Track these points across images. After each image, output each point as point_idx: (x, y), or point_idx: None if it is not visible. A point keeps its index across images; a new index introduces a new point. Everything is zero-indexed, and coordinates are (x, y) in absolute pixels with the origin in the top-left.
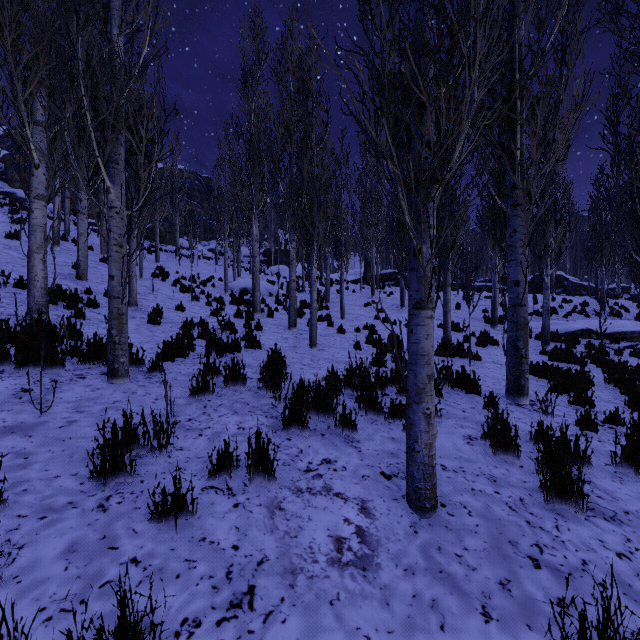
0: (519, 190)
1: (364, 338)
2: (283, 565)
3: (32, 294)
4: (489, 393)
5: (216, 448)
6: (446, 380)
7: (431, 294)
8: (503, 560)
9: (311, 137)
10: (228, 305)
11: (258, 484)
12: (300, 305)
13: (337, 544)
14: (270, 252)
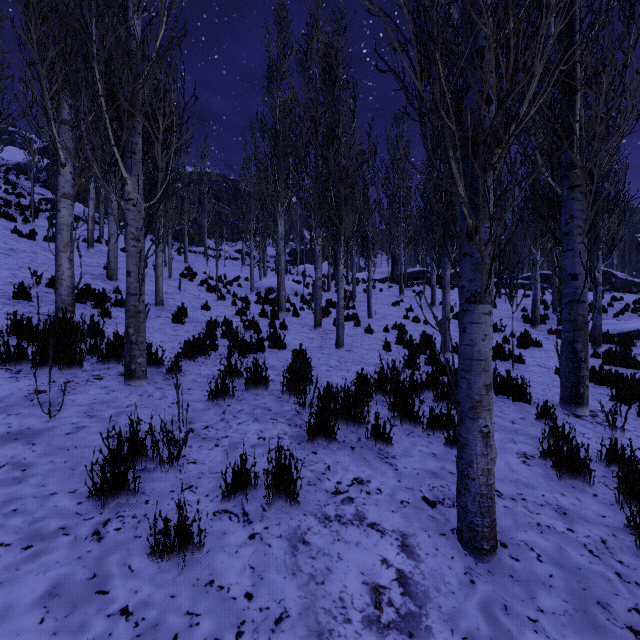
0: (577, 169)
1: (393, 338)
2: (307, 625)
3: (59, 293)
4: (543, 402)
5: (233, 462)
6: None
7: (489, 285)
8: (594, 630)
9: (338, 126)
10: (253, 304)
11: (279, 508)
12: (326, 304)
13: (374, 595)
14: (296, 252)
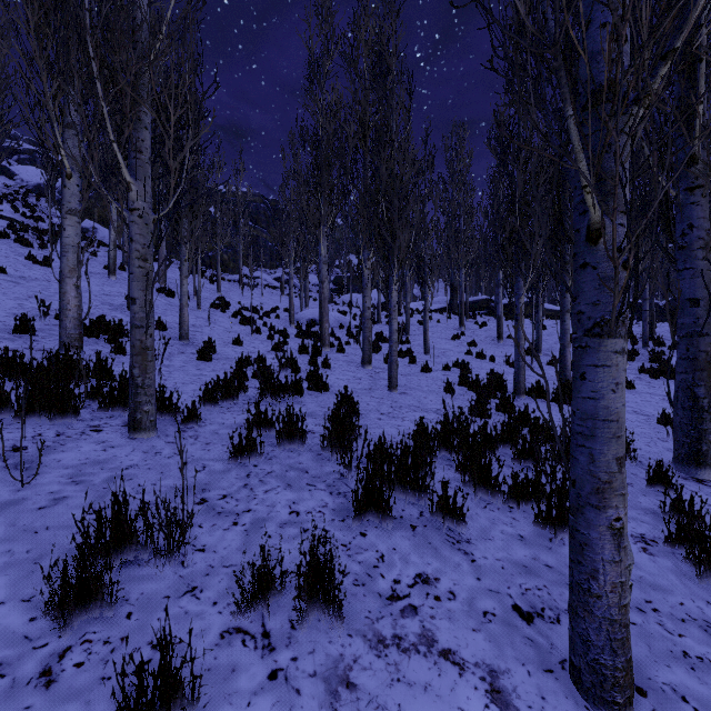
0: (698, 165)
1: (455, 378)
2: None
3: (64, 325)
4: (656, 463)
5: (254, 548)
6: None
7: (623, 309)
8: None
9: (390, 125)
10: (293, 338)
11: (313, 625)
12: (375, 338)
13: None
14: (341, 280)
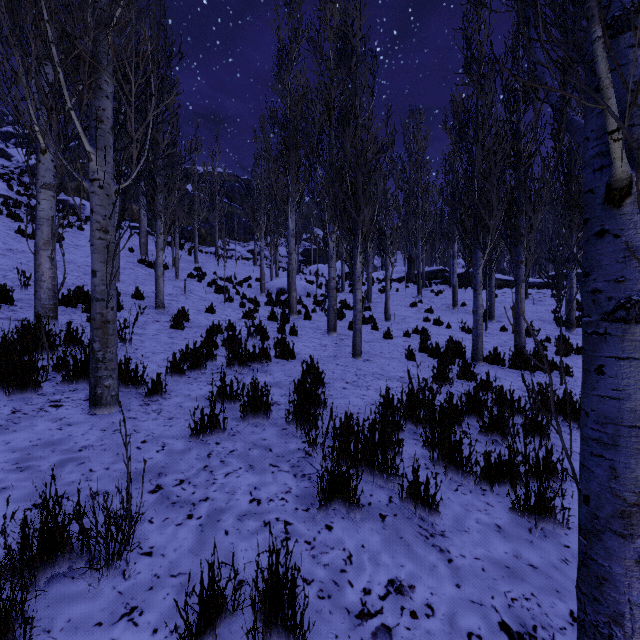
0: None
1: (415, 344)
2: None
3: (38, 296)
4: None
5: (208, 549)
6: (545, 410)
7: None
8: None
9: (355, 103)
10: (263, 306)
11: None
12: (340, 306)
13: None
14: (309, 252)
